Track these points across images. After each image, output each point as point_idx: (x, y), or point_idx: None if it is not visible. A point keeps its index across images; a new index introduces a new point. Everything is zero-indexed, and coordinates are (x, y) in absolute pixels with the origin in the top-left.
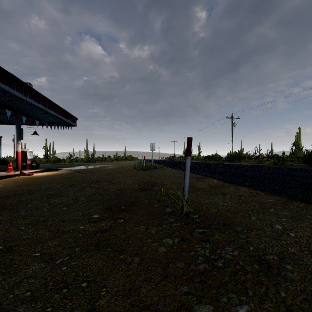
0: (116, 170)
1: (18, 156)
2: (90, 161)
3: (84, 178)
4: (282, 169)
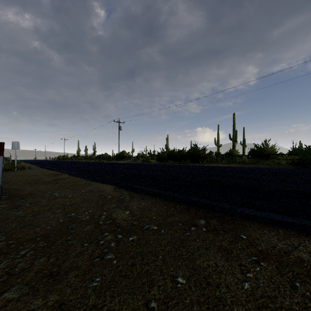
0: None
1: None
2: None
3: None
4: (137, 165)
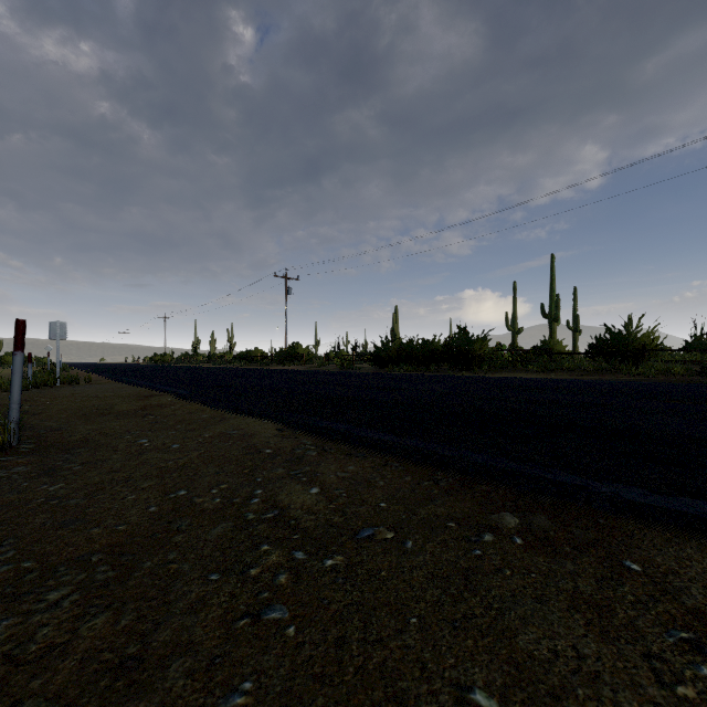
0: None
1: None
2: None
3: None
4: (329, 374)
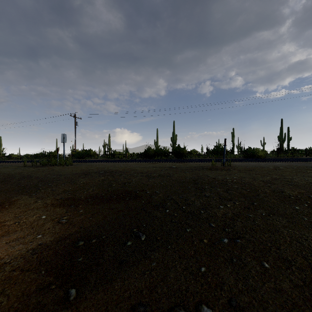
0: (9, 169)
1: None
2: None
3: (61, 174)
4: None
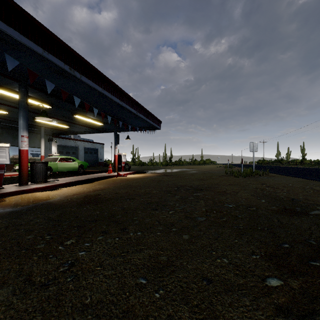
0: (205, 175)
1: (116, 159)
2: (168, 164)
3: (176, 183)
4: None
